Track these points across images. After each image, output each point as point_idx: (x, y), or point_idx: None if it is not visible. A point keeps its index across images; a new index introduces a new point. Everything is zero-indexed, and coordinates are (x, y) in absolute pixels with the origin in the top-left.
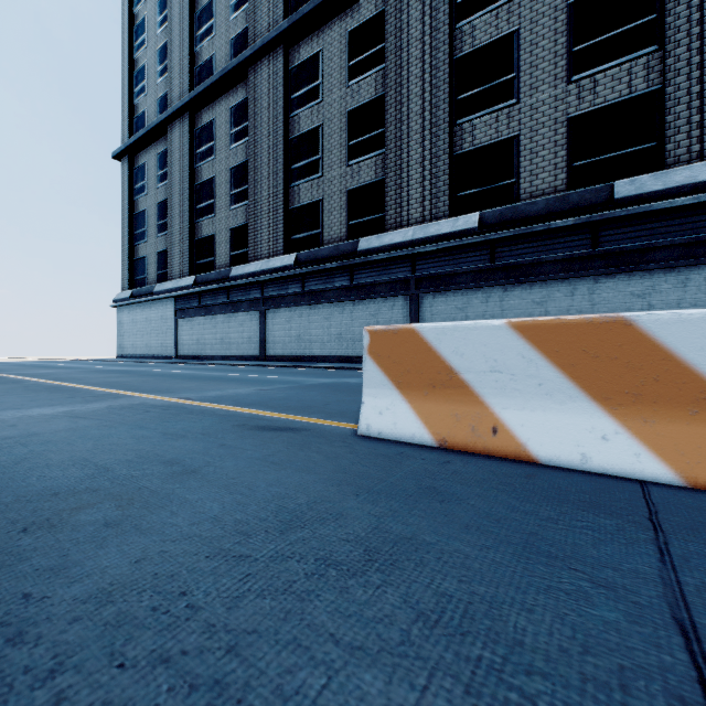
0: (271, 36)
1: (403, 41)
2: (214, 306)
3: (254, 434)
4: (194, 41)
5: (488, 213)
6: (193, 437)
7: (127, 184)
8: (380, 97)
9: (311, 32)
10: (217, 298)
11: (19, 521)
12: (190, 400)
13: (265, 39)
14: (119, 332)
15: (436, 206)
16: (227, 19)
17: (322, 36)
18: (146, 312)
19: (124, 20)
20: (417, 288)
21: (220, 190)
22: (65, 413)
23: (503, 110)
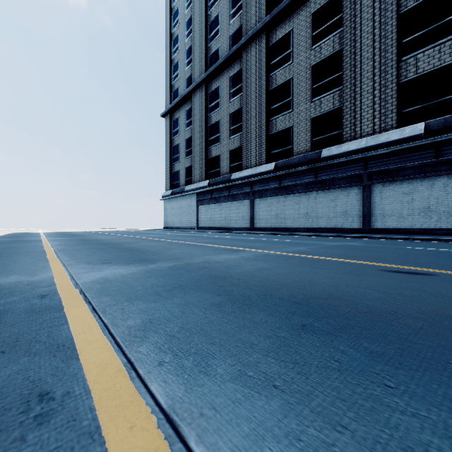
0: (258, 28)
1: (356, 10)
2: (220, 197)
3: (404, 275)
4: (207, 41)
5: (432, 122)
6: (369, 275)
7: (169, 130)
8: (336, 52)
9: (284, 19)
10: (222, 193)
11: (425, 314)
12: (290, 253)
13: (254, 30)
14: (164, 214)
15: (384, 122)
16: (228, 23)
17: (292, 20)
18: (179, 202)
19: (167, 38)
20: (368, 180)
21: (223, 127)
22: (243, 258)
23: (445, 43)
